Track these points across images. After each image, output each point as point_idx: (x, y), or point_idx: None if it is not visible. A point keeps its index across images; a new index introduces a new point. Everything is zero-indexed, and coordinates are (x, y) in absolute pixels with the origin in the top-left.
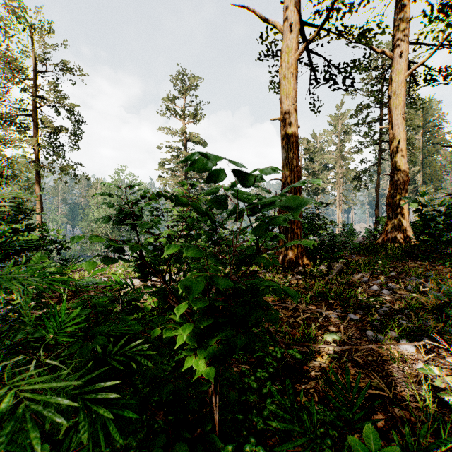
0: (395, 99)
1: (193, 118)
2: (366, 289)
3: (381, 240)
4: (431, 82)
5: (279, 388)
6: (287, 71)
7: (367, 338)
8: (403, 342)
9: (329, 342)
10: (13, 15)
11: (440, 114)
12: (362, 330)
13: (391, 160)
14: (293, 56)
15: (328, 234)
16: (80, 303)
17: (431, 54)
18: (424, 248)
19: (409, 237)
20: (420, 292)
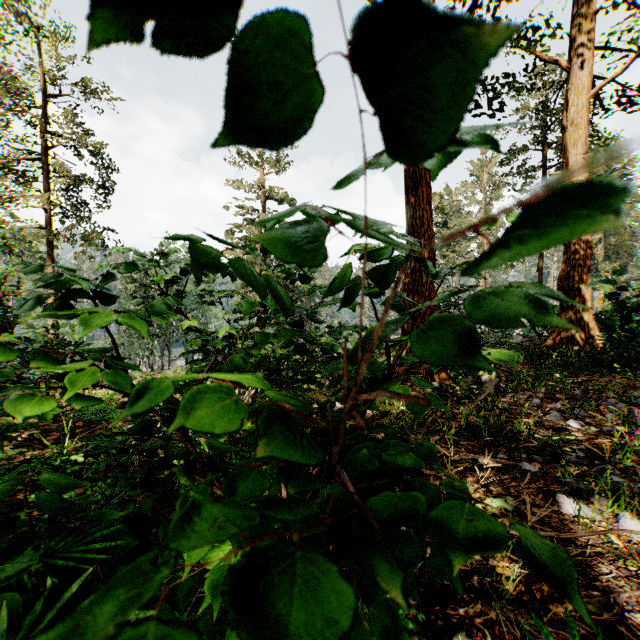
0: (572, 132)
1: (275, 165)
2: (542, 419)
3: (551, 341)
4: (622, 109)
5: (420, 621)
6: None
7: (559, 508)
8: (626, 519)
9: (495, 515)
10: (15, 16)
11: (630, 158)
12: (548, 493)
13: None
14: None
15: None
16: (12, 480)
17: (627, 65)
18: (618, 354)
19: (592, 337)
20: (628, 424)
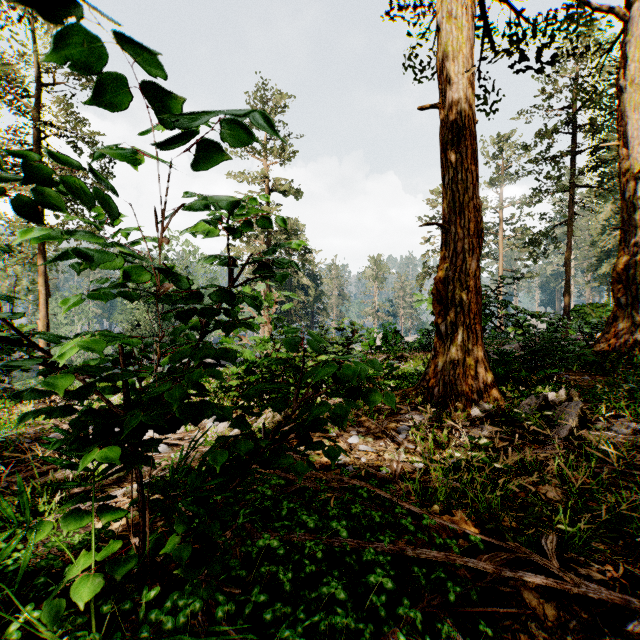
0: (632, 92)
1: (280, 156)
2: None
3: (603, 344)
4: None
5: None
6: (456, 3)
7: None
8: None
9: None
10: None
11: None
12: None
13: (623, 203)
14: None
15: (523, 334)
16: None
17: None
18: None
19: None
20: None
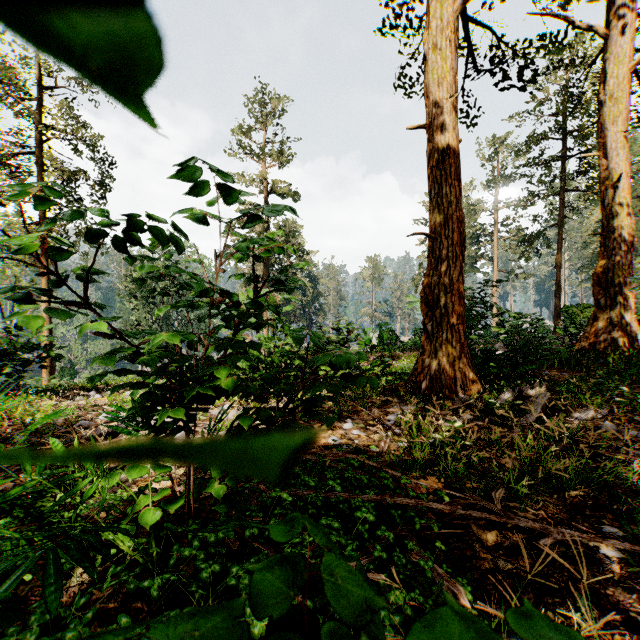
0: (611, 107)
1: (278, 159)
2: (639, 458)
3: (585, 343)
4: None
5: None
6: (441, 35)
7: None
8: None
9: None
10: None
11: None
12: None
13: (603, 210)
14: (451, 7)
15: (505, 333)
16: None
17: None
18: None
19: (635, 338)
20: None
